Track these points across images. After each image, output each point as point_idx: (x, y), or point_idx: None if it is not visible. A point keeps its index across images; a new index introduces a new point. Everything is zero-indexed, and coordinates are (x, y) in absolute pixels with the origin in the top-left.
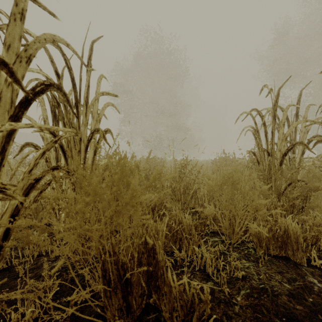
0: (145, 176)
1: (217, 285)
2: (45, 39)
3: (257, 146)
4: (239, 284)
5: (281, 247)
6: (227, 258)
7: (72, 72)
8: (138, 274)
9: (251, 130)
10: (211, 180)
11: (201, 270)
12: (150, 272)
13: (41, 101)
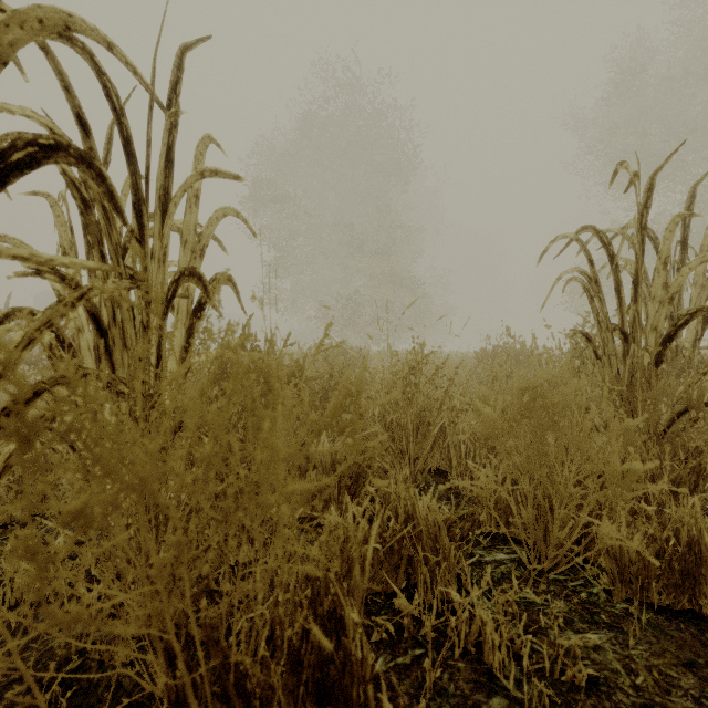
0: (320, 391)
1: (519, 707)
2: (41, 22)
3: (596, 319)
4: (582, 704)
5: (681, 585)
6: (536, 617)
7: (126, 121)
8: (290, 700)
9: (579, 279)
10: (488, 404)
11: (469, 657)
12: (328, 685)
13: (54, 204)
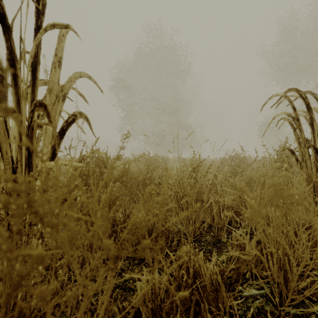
0: (142, 180)
1: None
2: None
3: (297, 140)
4: None
5: None
6: None
7: (2, 2)
8: None
9: (286, 118)
10: (245, 194)
11: None
12: None
13: None
